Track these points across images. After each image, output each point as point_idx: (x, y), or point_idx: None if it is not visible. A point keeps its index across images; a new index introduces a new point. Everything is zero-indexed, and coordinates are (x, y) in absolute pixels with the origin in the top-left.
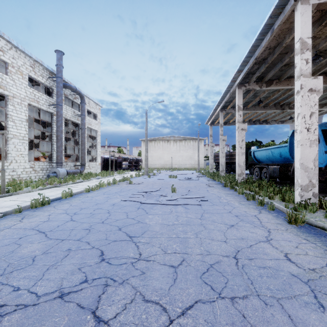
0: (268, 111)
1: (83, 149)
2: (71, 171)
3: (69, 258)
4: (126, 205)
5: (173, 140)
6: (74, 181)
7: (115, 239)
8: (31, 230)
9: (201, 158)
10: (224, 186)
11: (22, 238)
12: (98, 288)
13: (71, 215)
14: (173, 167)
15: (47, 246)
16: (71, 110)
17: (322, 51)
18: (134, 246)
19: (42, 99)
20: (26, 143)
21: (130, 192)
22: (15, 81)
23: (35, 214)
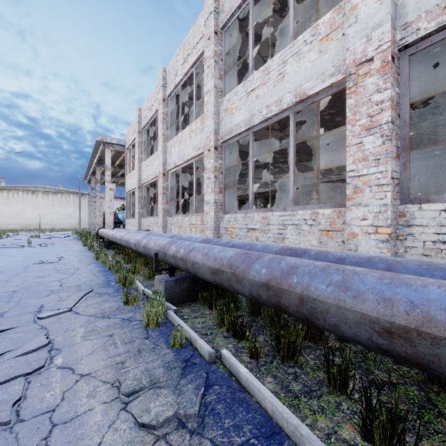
0: None
1: None
2: None
3: None
4: None
5: (42, 192)
6: None
7: None
8: None
9: (86, 217)
10: (80, 239)
11: None
12: None
13: None
14: (42, 228)
15: None
16: None
17: None
18: (1, 254)
19: None
20: None
21: None
22: None
23: None
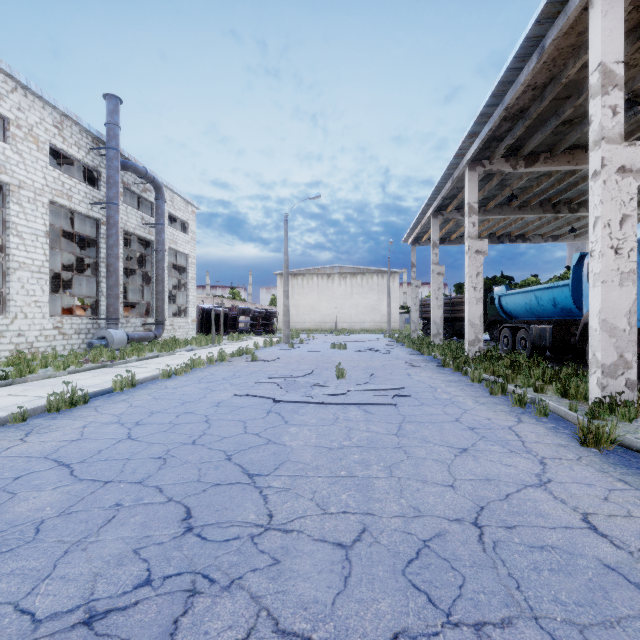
0: (527, 217)
1: (159, 293)
2: (136, 335)
3: (115, 525)
4: (244, 404)
5: (339, 275)
6: (141, 355)
7: (217, 480)
8: (42, 459)
9: (394, 310)
10: (441, 365)
11: (19, 479)
12: (174, 600)
13: (130, 428)
14: (339, 328)
15: (72, 496)
16: (136, 214)
17: (639, 95)
18: (258, 497)
19: (78, 192)
20: (46, 280)
21: (253, 379)
22: (22, 155)
23: (55, 425)
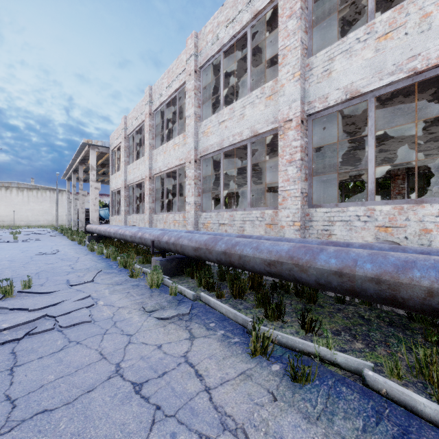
0: None
1: None
2: None
3: None
4: None
5: (17, 188)
6: None
7: None
8: None
9: (63, 213)
10: (64, 235)
11: None
12: None
13: None
14: (17, 225)
15: None
16: None
17: None
18: None
19: None
20: None
21: None
22: None
23: None
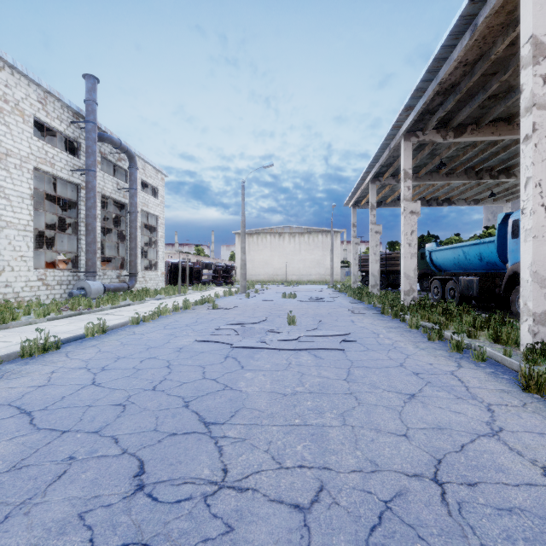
0: (453, 183)
1: (133, 249)
2: (111, 286)
3: (64, 482)
4: (203, 350)
5: (289, 234)
6: (114, 303)
7: (173, 430)
8: (5, 407)
9: (336, 264)
10: (380, 312)
11: None
12: None
13: (95, 373)
14: (289, 280)
15: (26, 448)
16: (112, 180)
17: None
18: (213, 449)
19: (60, 160)
20: (31, 237)
21: (213, 325)
22: (9, 127)
23: (25, 371)
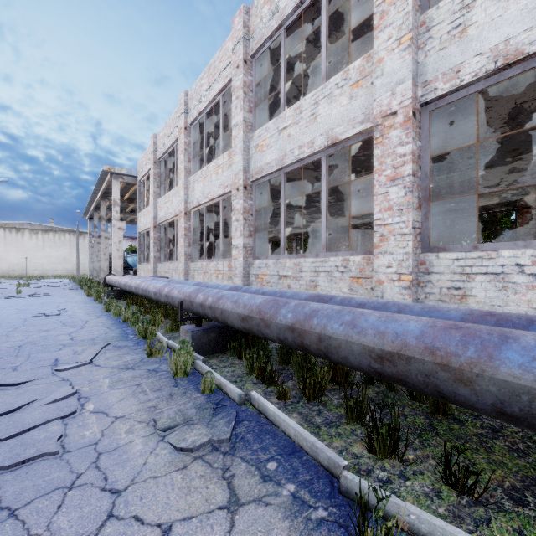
0: None
1: None
2: None
3: None
4: None
5: (30, 230)
6: None
7: None
8: None
9: (85, 261)
10: (81, 288)
11: None
12: None
13: None
14: (30, 275)
15: None
16: None
17: None
18: None
19: None
20: None
21: None
22: None
23: None
